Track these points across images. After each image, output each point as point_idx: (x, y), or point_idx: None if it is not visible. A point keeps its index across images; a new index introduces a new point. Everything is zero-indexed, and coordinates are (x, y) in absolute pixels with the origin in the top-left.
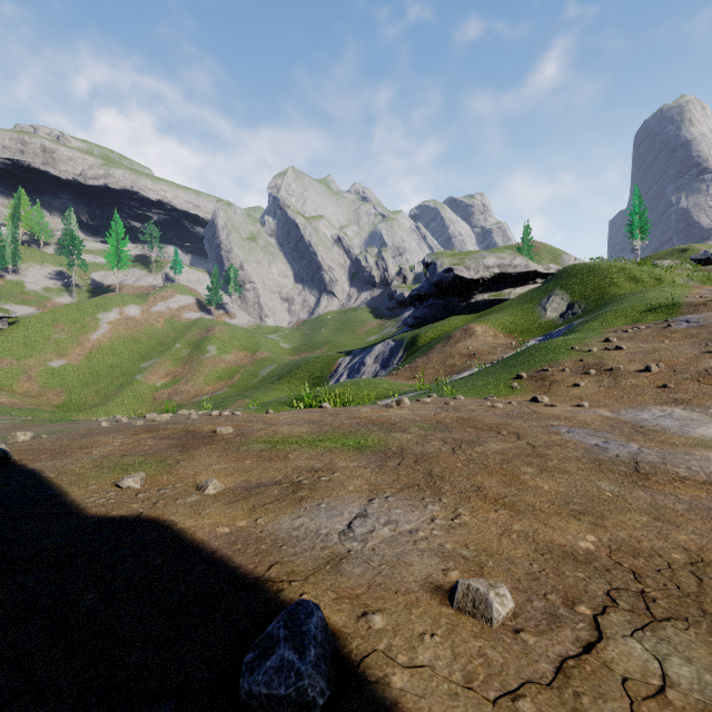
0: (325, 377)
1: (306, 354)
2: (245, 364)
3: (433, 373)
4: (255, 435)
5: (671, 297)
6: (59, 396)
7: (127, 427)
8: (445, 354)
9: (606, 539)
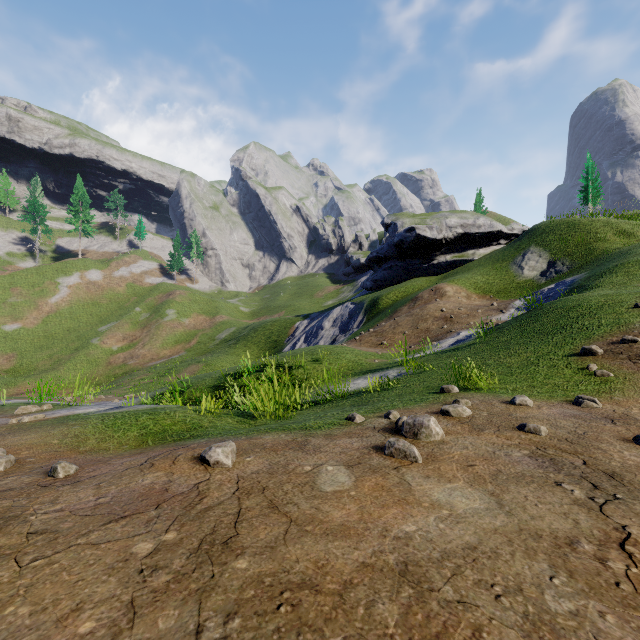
0: (282, 341)
1: (265, 318)
2: (203, 327)
3: (403, 339)
4: None
5: None
6: (9, 361)
7: None
8: (415, 317)
9: None
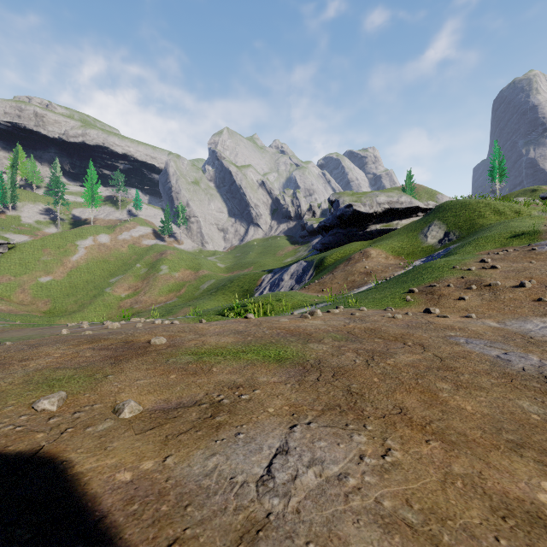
0: (252, 290)
1: (237, 272)
2: (190, 280)
3: (337, 287)
4: (185, 346)
5: (531, 226)
6: (46, 305)
7: (74, 337)
8: (347, 272)
9: None
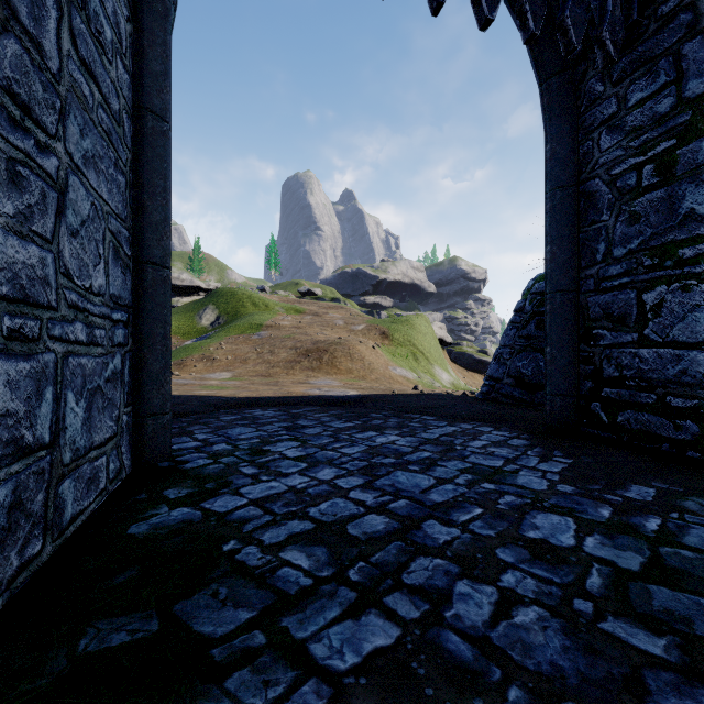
0: None
1: None
2: None
3: None
4: None
5: (263, 320)
6: None
7: None
8: None
9: None
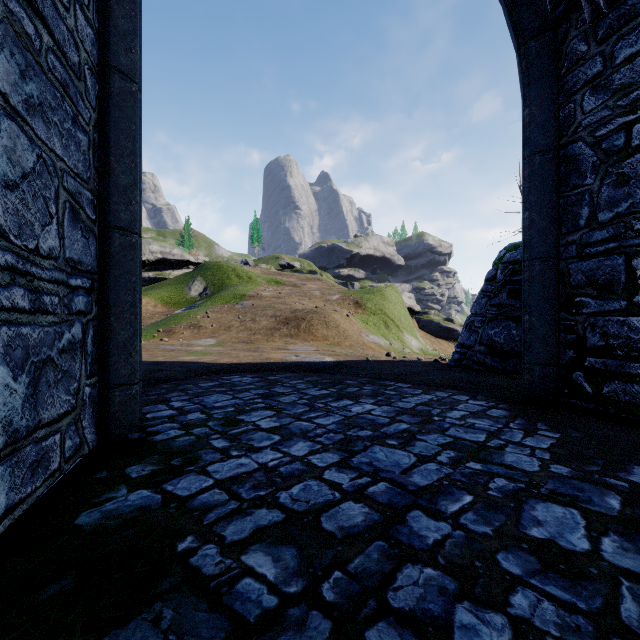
0: None
1: None
2: None
3: None
4: None
5: (246, 291)
6: None
7: None
8: None
9: (151, 355)
